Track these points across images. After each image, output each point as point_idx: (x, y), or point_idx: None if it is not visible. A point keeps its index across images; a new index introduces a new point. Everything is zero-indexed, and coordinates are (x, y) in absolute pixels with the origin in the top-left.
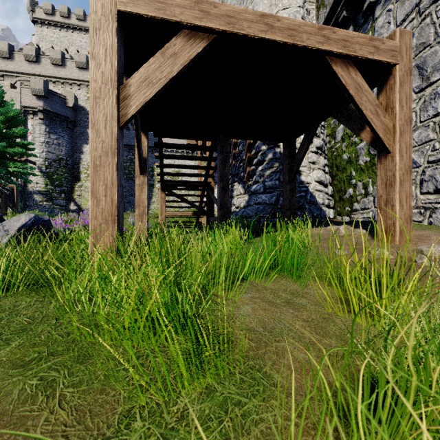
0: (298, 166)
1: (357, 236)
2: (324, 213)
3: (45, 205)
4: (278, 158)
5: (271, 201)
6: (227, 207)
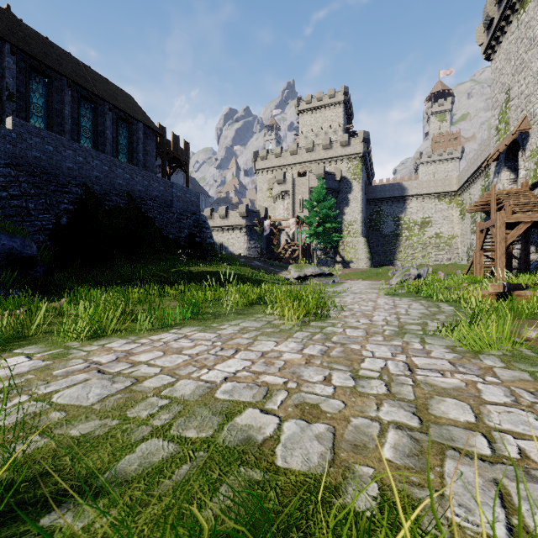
0: None
1: None
2: None
3: (322, 258)
4: None
5: None
6: (528, 263)
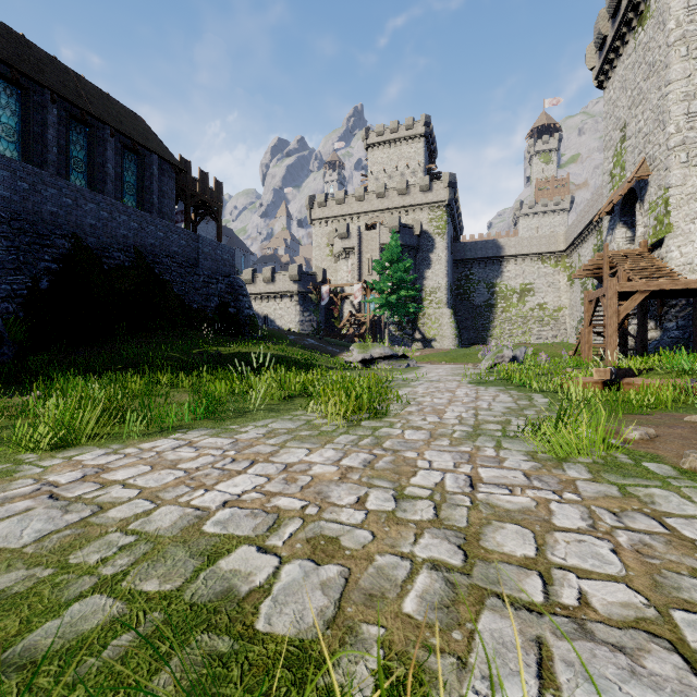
0: None
1: None
2: None
3: (397, 335)
4: (691, 303)
5: (684, 336)
6: (645, 343)
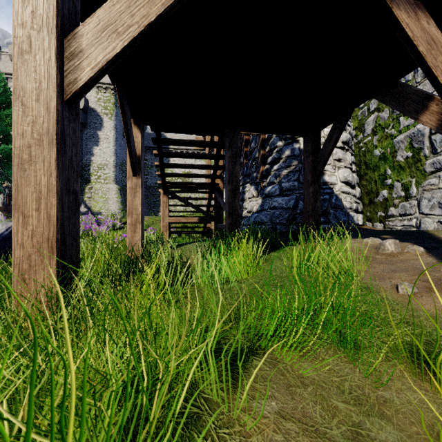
0: (323, 164)
1: (412, 255)
2: (352, 219)
3: None
4: (297, 155)
5: (289, 205)
6: (237, 214)
